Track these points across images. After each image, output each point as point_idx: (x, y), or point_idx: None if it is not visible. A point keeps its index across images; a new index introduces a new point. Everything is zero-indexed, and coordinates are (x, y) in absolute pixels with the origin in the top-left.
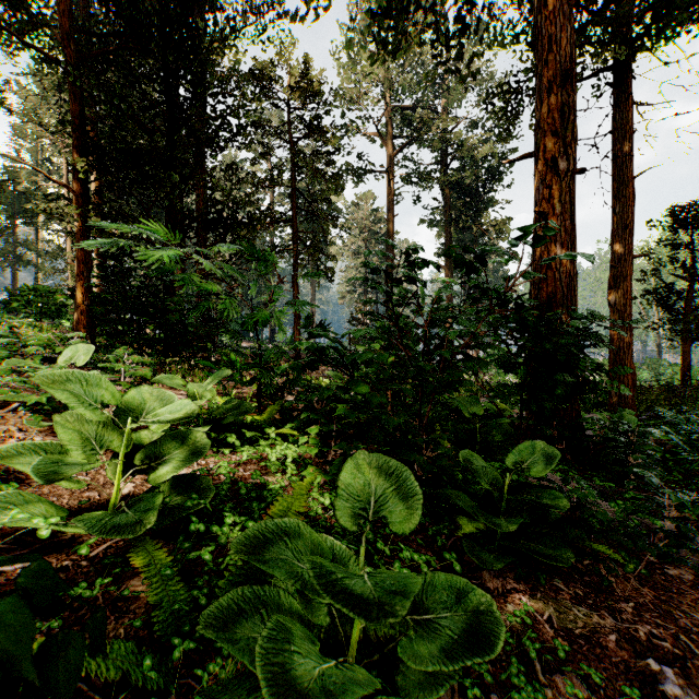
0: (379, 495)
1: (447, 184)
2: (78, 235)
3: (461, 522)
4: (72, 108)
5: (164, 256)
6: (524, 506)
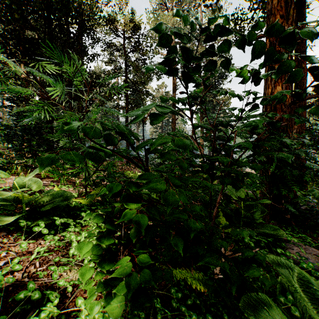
0: None
1: None
2: None
3: None
4: None
5: None
6: None
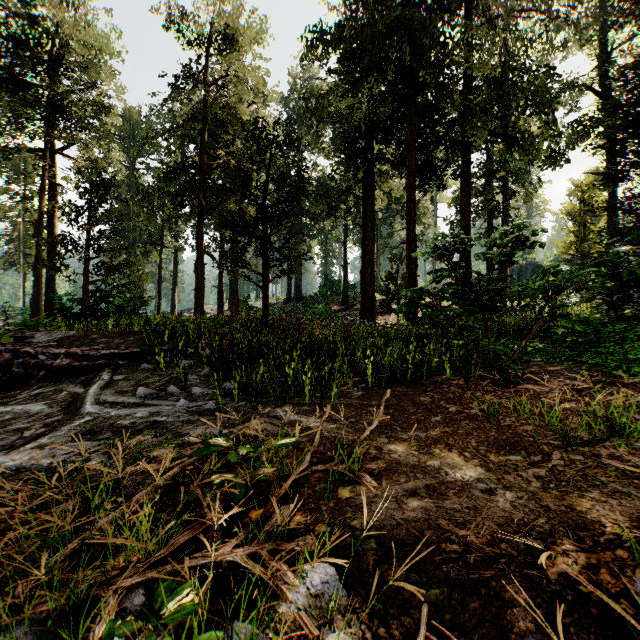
0: None
1: None
2: None
3: None
4: None
5: None
6: None
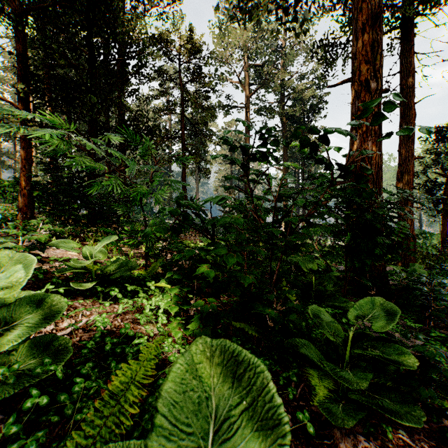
0: (223, 416)
1: (284, 115)
2: (21, 139)
3: (313, 381)
4: (17, 47)
5: (46, 134)
6: (366, 356)
